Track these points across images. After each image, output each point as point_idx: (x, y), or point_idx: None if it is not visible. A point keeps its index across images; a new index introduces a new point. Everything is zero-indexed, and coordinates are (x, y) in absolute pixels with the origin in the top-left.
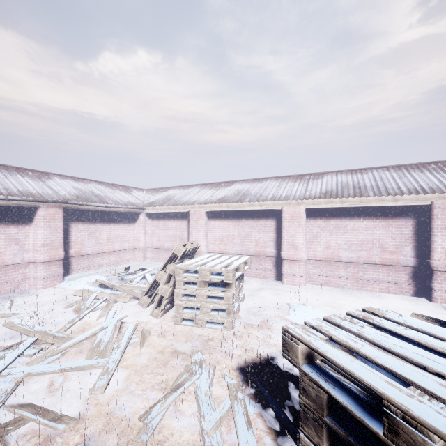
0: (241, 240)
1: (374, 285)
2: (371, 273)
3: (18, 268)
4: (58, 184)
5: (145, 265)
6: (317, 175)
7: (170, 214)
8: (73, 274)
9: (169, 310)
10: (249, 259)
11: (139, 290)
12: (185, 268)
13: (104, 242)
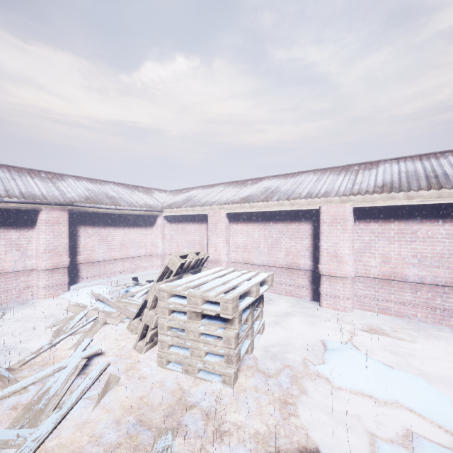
0: (268, 247)
1: None
2: None
3: (20, 276)
4: (70, 185)
5: None
6: (369, 165)
7: (189, 217)
8: (81, 283)
9: None
10: (270, 277)
11: (136, 309)
12: (169, 291)
13: (118, 247)
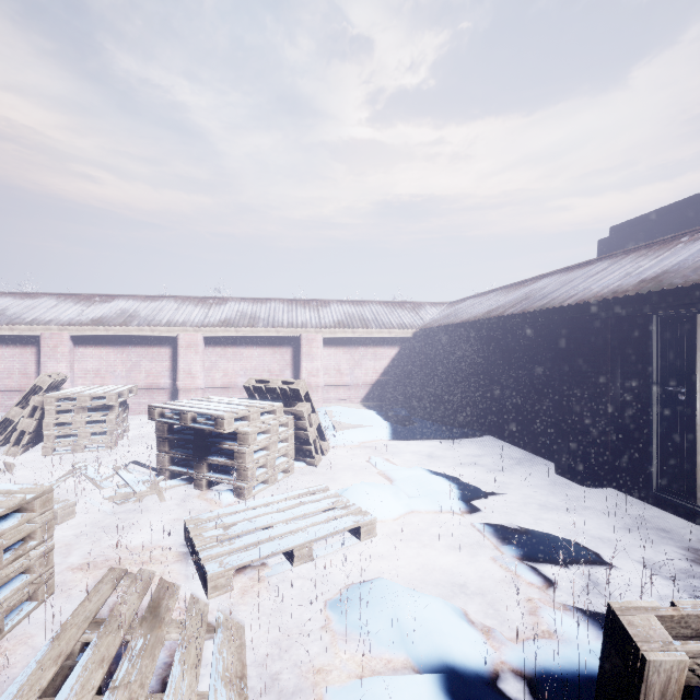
0: (127, 371)
1: None
2: None
3: None
4: None
5: None
6: (222, 301)
7: None
8: None
9: (29, 450)
10: (136, 387)
11: None
12: (58, 396)
13: None
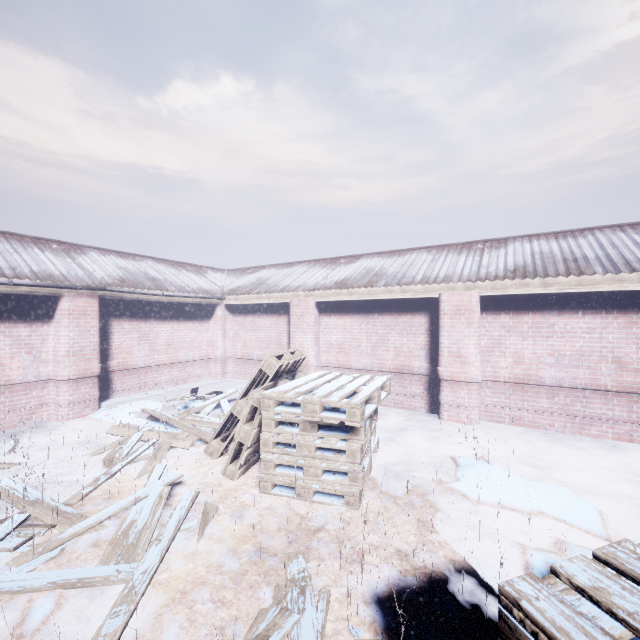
0: (372, 347)
1: (603, 427)
2: (598, 406)
3: (31, 389)
4: (94, 262)
5: (224, 385)
6: (496, 243)
7: (261, 306)
8: (115, 398)
9: (254, 464)
10: (388, 381)
11: (209, 428)
12: (277, 398)
13: (163, 348)
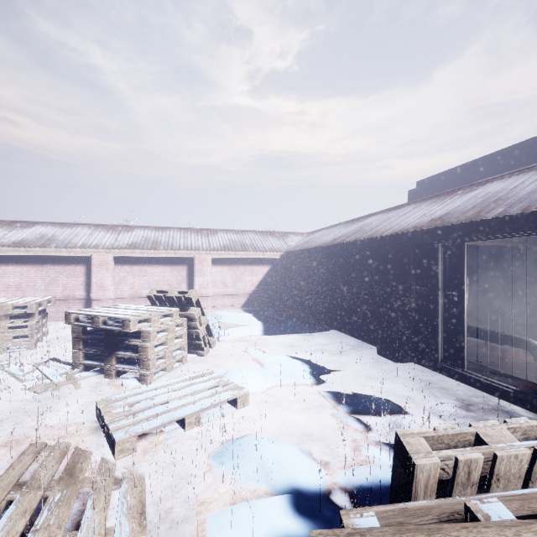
0: (46, 285)
1: None
2: None
3: None
4: None
5: None
6: (129, 228)
7: None
8: None
9: None
10: (54, 298)
11: None
12: None
13: None
